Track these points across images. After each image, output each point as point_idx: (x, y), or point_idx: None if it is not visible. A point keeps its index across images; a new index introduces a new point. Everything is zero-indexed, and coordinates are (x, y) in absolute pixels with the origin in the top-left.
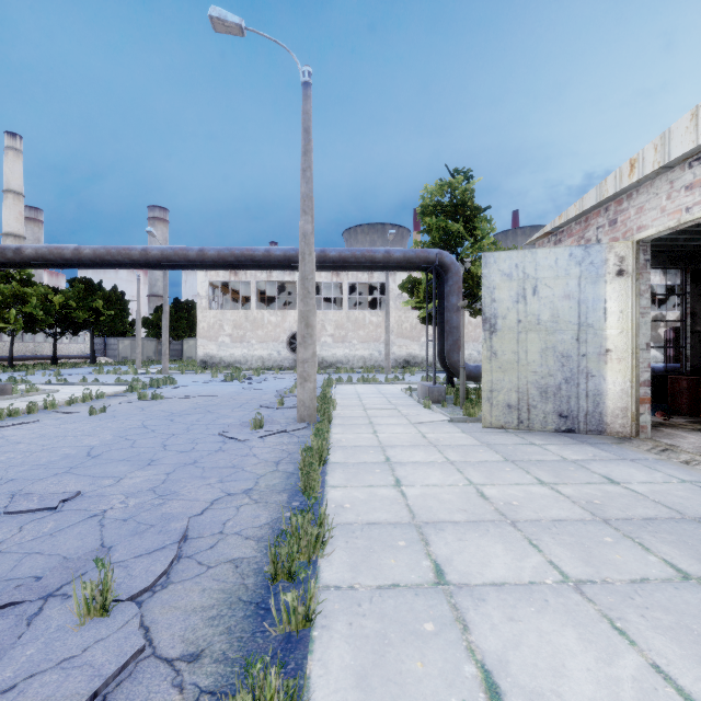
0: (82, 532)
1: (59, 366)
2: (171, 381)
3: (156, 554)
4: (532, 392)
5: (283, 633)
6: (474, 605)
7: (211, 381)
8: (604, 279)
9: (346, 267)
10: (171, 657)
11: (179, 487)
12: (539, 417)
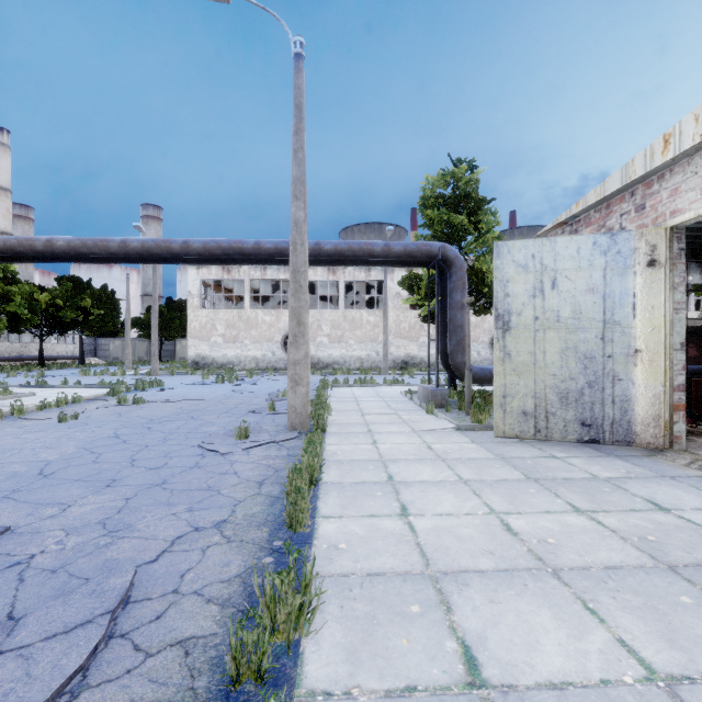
0: None
1: (46, 367)
2: (158, 383)
3: (75, 635)
4: (551, 398)
5: None
6: None
7: (201, 383)
8: (632, 271)
9: (342, 262)
10: None
11: (136, 519)
12: (559, 426)
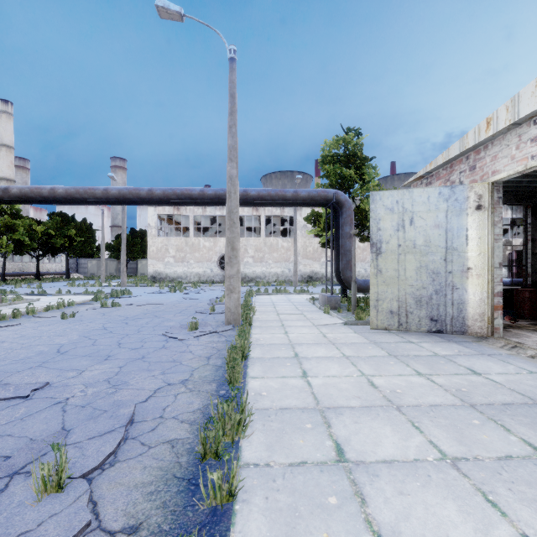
0: (47, 417)
1: (41, 280)
2: (127, 292)
3: (106, 436)
4: (410, 301)
5: (209, 507)
6: (370, 480)
7: (159, 292)
8: (466, 213)
9: (263, 204)
10: (114, 530)
11: (129, 379)
12: (415, 321)
